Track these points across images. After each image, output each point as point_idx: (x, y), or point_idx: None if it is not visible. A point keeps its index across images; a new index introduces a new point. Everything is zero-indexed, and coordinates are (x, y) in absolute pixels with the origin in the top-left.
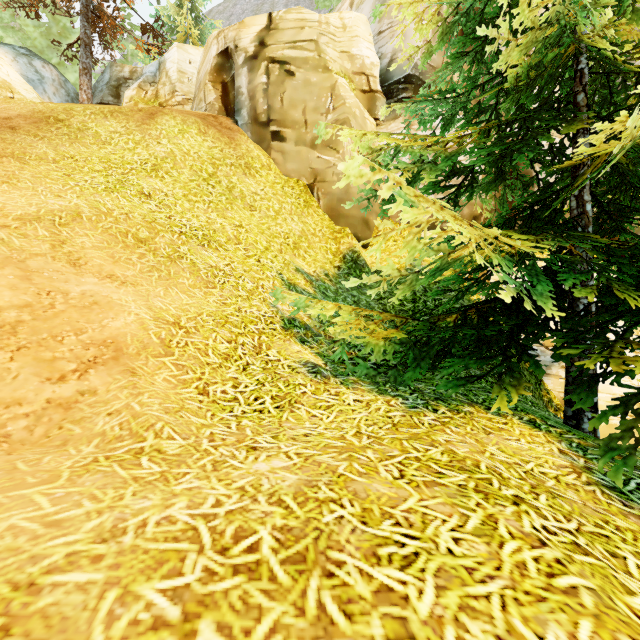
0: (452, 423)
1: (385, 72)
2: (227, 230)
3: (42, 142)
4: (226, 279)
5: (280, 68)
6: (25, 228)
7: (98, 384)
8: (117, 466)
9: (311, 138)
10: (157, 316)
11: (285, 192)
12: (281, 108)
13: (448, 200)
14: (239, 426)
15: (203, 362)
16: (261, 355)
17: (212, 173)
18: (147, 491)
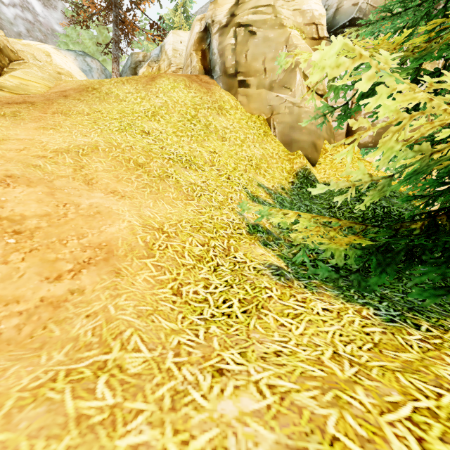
0: (447, 347)
1: (331, 20)
2: (204, 156)
3: (82, 103)
4: (202, 193)
5: (245, 31)
6: (57, 158)
7: (87, 283)
8: (69, 392)
9: (269, 82)
10: (145, 223)
11: (249, 125)
12: (245, 61)
13: (407, 110)
14: (207, 334)
15: (179, 263)
16: (229, 257)
17: (194, 115)
18: (83, 448)
